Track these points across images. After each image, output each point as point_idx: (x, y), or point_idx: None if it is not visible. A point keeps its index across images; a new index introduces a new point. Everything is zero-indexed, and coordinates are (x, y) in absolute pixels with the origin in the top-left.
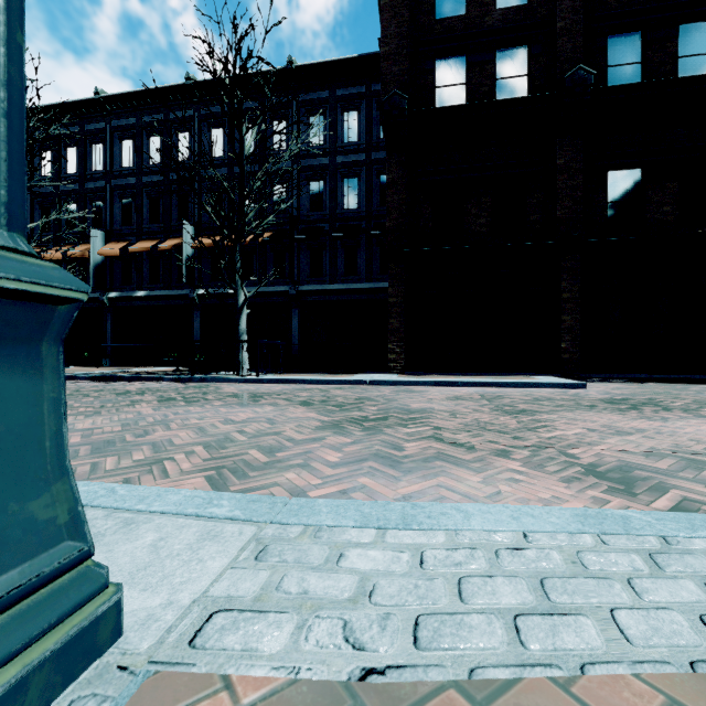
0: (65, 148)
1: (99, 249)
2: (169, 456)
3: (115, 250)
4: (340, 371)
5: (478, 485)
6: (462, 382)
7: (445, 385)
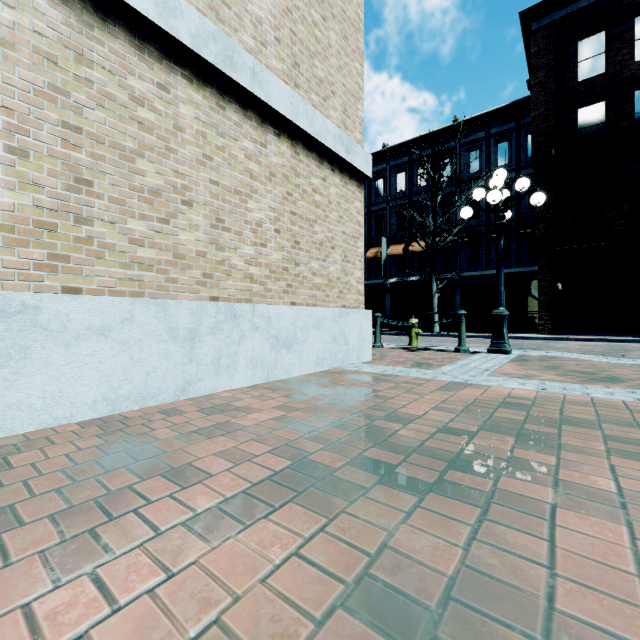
0: None
1: None
2: None
3: None
4: None
5: None
6: (597, 339)
7: (582, 341)
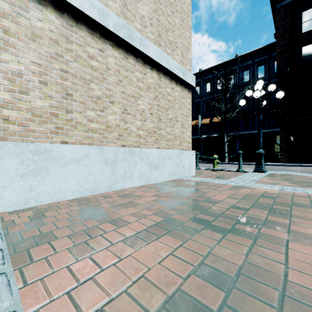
0: None
1: None
2: None
3: None
4: None
5: None
6: None
7: (304, 166)
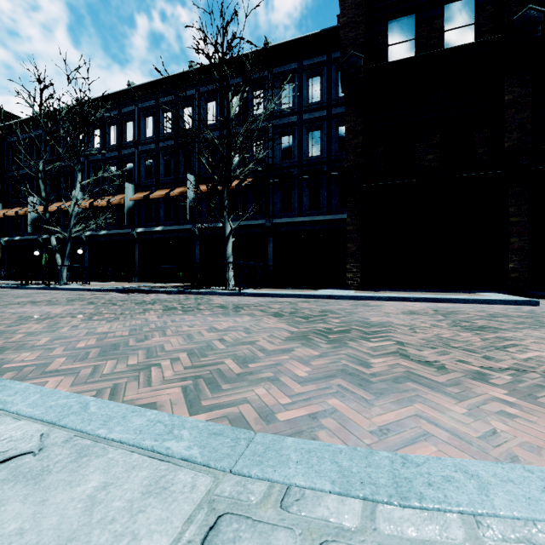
0: (109, 127)
1: (130, 197)
2: (157, 362)
3: (141, 198)
4: (305, 287)
5: (464, 419)
6: (414, 297)
7: (398, 300)
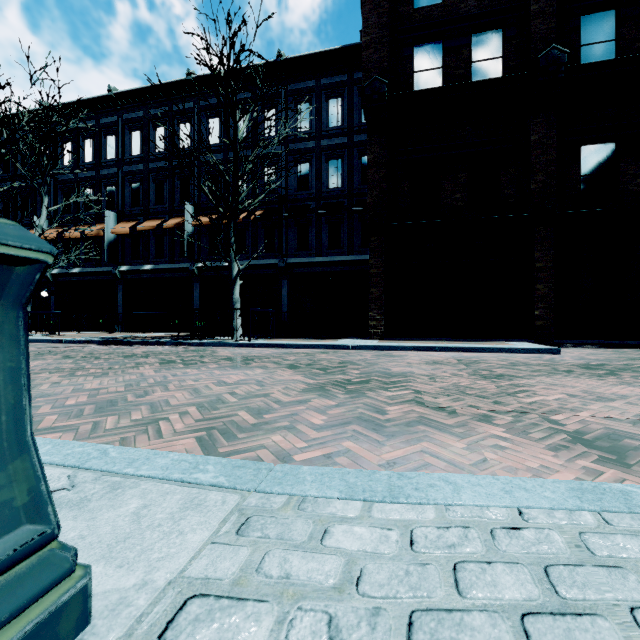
0: (83, 140)
1: (112, 228)
2: (164, 416)
3: (125, 229)
4: (324, 336)
5: (462, 452)
6: (439, 347)
7: (423, 350)
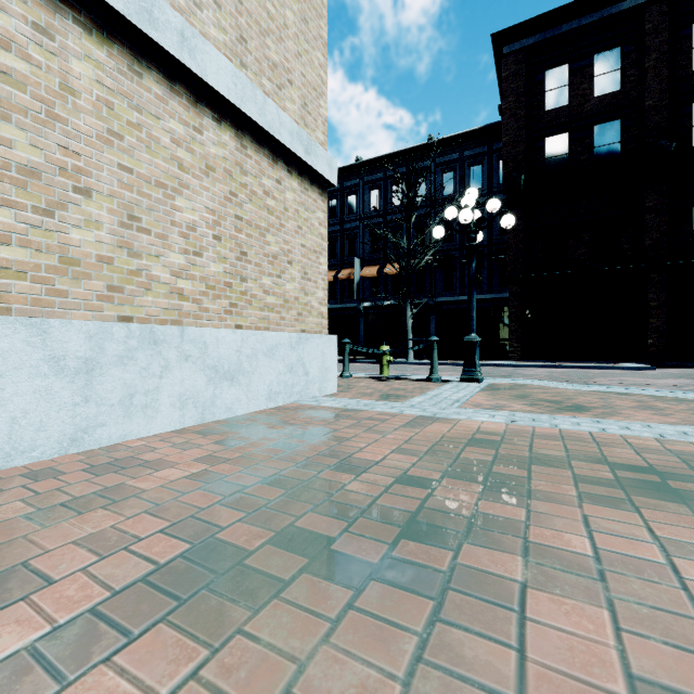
0: None
1: None
2: None
3: None
4: None
5: None
6: (562, 365)
7: (549, 367)
